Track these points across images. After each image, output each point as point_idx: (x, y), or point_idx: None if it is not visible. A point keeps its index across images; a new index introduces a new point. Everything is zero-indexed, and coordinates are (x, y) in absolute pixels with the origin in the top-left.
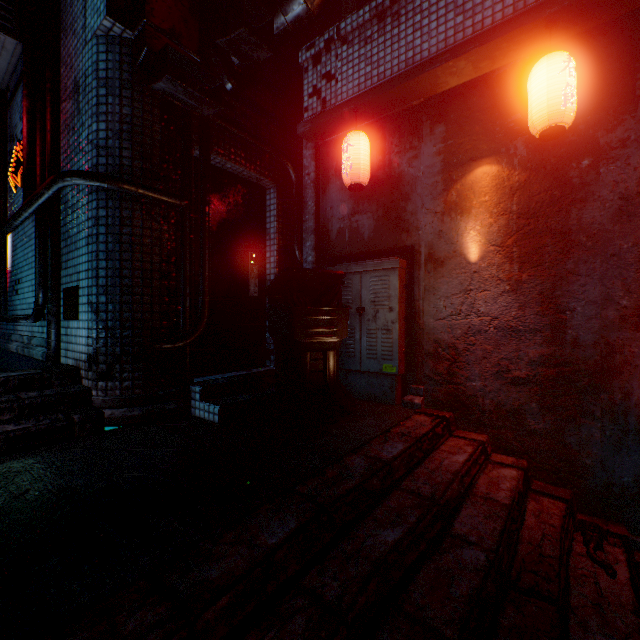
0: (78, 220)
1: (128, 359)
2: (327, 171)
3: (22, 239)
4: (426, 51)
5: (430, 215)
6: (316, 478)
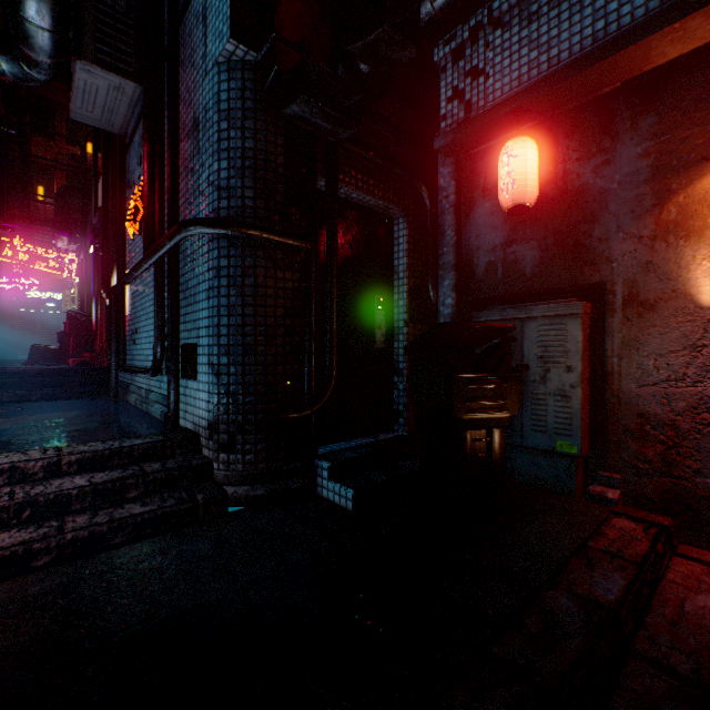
0: (197, 271)
1: (250, 429)
2: (471, 191)
3: (139, 288)
4: (627, 16)
5: (631, 241)
6: (514, 631)
